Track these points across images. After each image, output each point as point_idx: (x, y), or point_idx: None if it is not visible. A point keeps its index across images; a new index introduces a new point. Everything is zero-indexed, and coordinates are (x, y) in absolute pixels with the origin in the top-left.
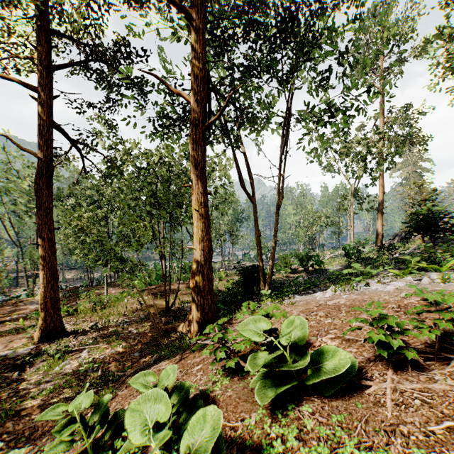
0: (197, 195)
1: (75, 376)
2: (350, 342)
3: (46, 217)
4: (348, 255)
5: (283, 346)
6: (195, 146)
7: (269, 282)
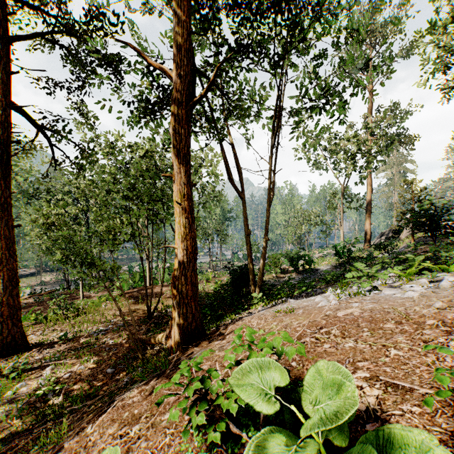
0: (179, 186)
1: (30, 402)
2: (400, 391)
3: (4, 212)
4: (339, 255)
5: (302, 409)
6: (176, 128)
7: (260, 284)
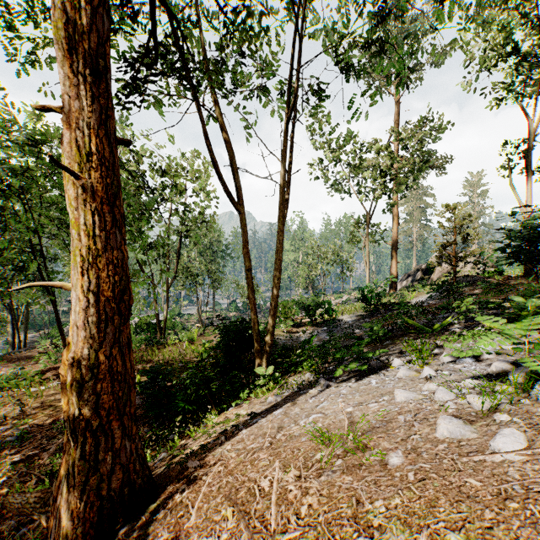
0: (75, 130)
1: None
2: None
3: None
4: (366, 300)
5: None
6: None
7: (269, 349)
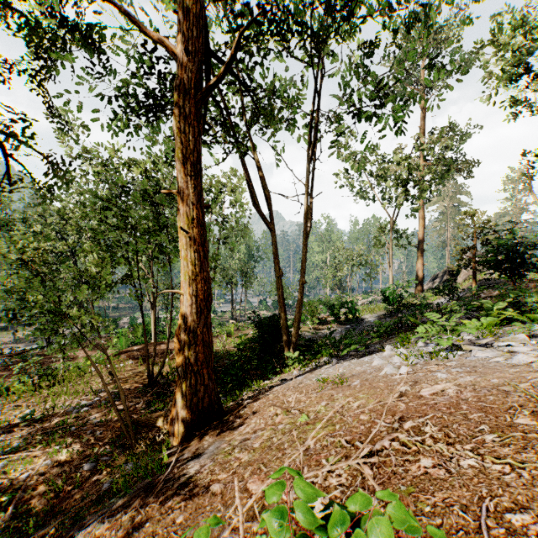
0: (185, 206)
1: None
2: None
3: None
4: (388, 301)
5: None
6: (181, 125)
7: (296, 340)
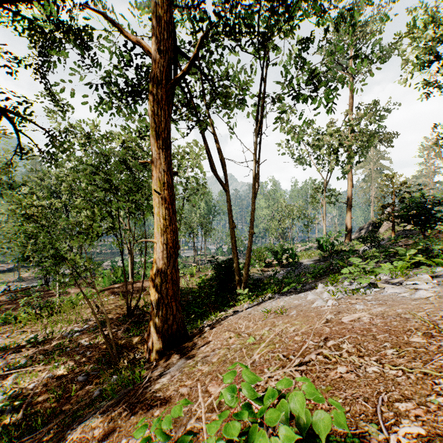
0: (158, 173)
1: None
2: None
3: None
4: (322, 248)
5: None
6: (155, 109)
7: (246, 279)
